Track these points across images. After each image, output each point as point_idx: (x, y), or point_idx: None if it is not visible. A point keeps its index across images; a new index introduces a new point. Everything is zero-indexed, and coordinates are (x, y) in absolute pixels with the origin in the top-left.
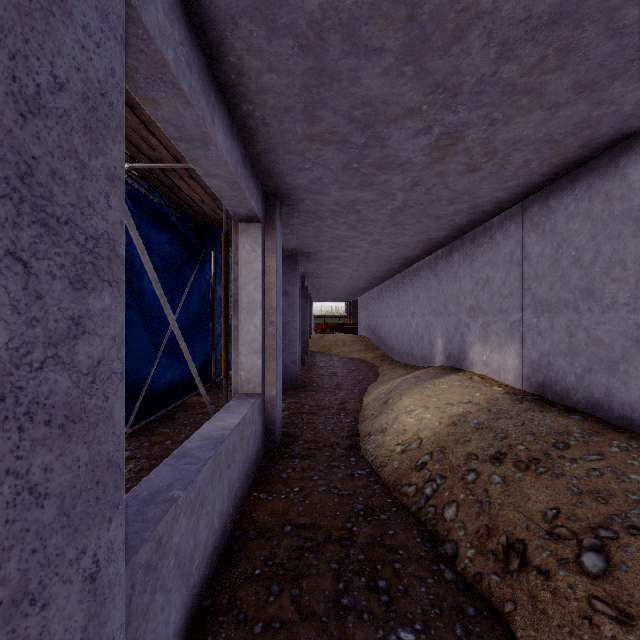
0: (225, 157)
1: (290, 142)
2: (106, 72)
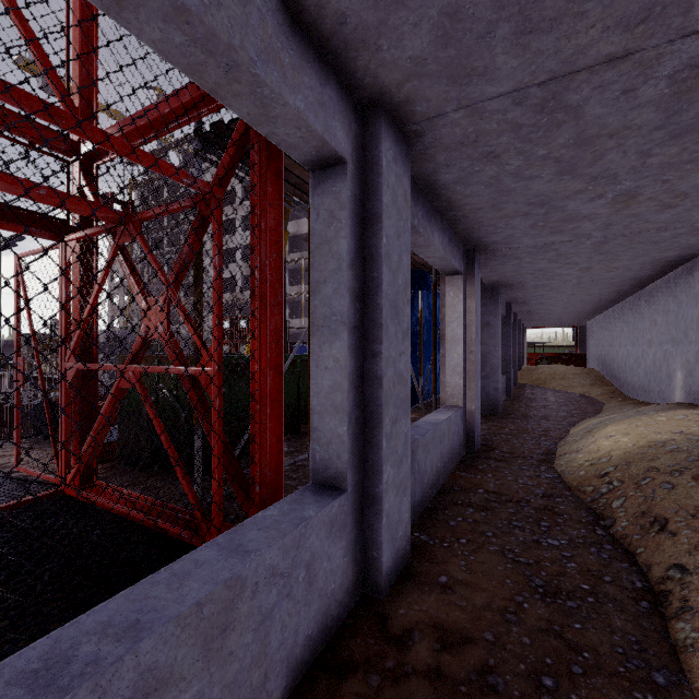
0: (439, 248)
1: (484, 222)
2: (407, 267)
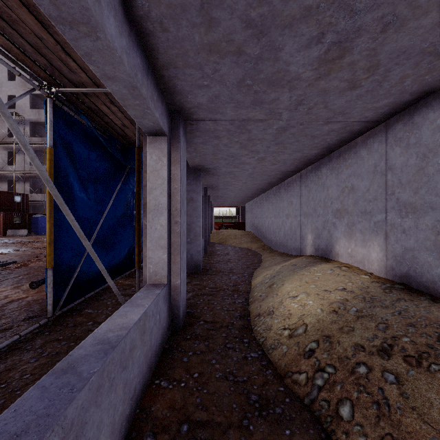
0: (119, 52)
1: (189, 53)
2: None
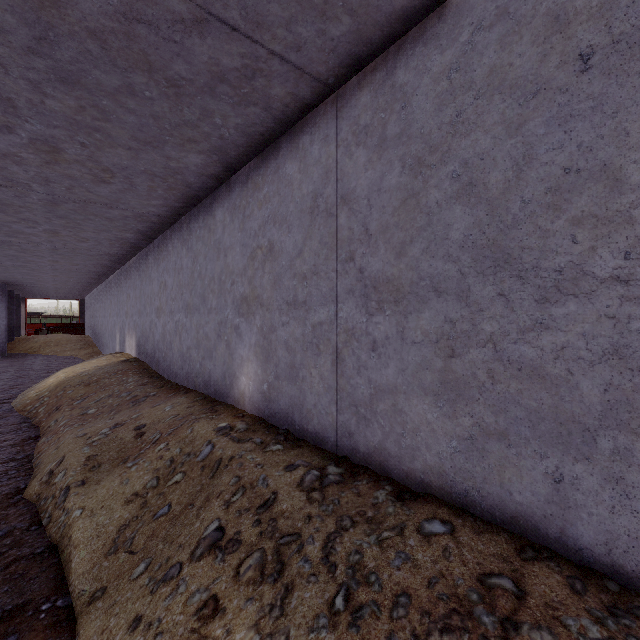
0: None
1: None
2: None
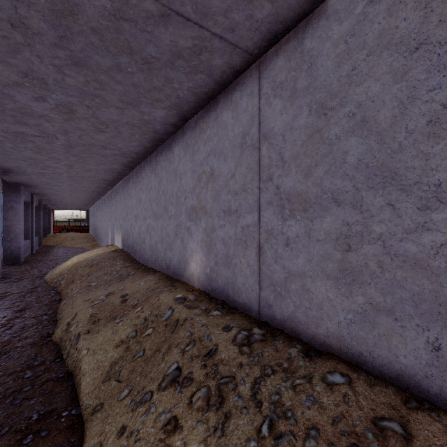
0: None
1: None
2: None
